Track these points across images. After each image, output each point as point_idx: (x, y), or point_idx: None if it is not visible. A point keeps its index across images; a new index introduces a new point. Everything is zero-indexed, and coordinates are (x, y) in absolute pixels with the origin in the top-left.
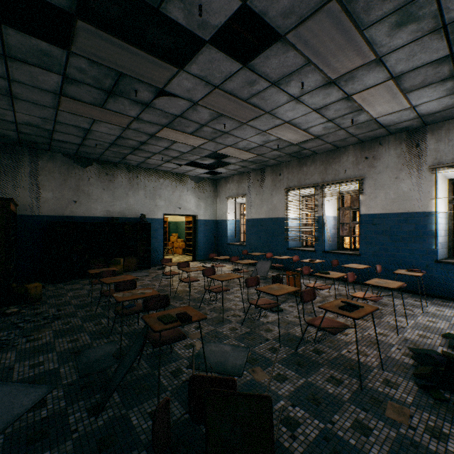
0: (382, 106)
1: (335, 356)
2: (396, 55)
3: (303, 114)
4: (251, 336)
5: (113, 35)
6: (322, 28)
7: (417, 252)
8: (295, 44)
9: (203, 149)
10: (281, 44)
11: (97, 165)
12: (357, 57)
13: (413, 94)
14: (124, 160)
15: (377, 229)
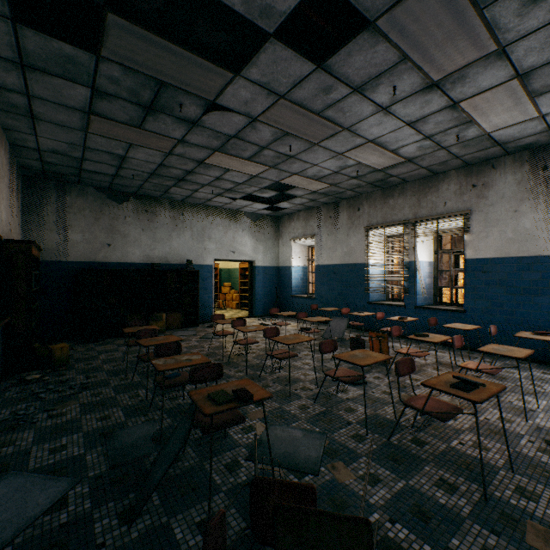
0: (500, 116)
1: (443, 449)
2: (526, 43)
3: (393, 130)
4: (327, 418)
5: (152, 31)
6: (426, 8)
7: (545, 309)
8: (388, 33)
9: (263, 178)
10: (369, 34)
11: (135, 201)
12: (471, 49)
13: (544, 98)
14: (167, 194)
15: (488, 278)
